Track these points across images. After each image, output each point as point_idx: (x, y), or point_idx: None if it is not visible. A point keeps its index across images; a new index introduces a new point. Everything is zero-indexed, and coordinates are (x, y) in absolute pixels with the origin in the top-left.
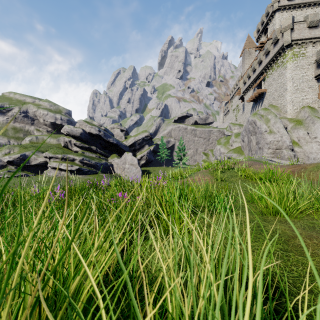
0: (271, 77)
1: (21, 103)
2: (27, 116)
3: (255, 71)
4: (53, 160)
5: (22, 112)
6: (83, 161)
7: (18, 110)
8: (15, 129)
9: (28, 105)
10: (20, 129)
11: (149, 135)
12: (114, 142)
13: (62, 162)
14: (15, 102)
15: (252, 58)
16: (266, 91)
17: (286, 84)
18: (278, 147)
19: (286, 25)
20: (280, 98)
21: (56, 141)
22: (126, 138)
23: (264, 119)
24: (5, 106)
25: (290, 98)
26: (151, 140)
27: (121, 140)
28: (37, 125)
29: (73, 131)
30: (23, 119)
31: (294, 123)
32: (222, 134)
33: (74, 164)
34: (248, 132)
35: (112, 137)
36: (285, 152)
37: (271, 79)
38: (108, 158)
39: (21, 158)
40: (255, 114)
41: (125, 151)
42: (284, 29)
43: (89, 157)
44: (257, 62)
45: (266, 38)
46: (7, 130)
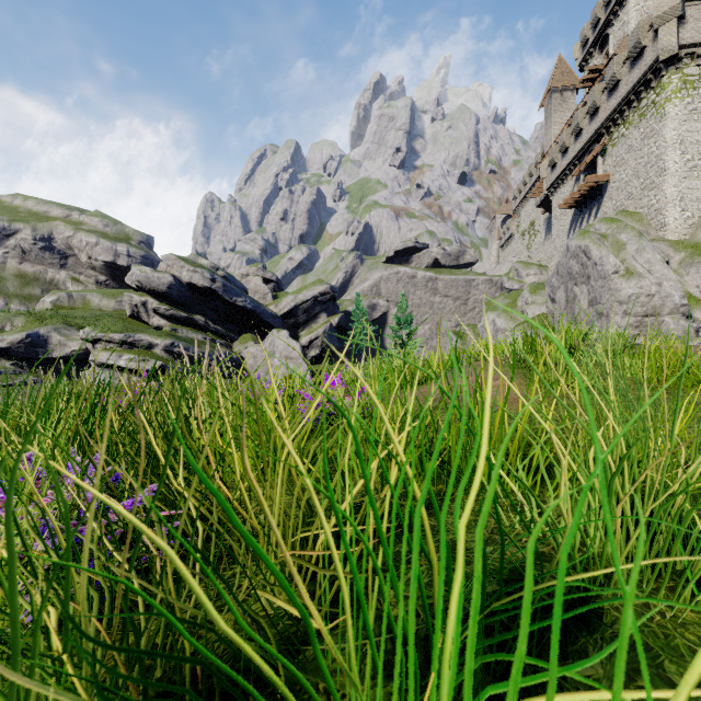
0: (623, 145)
1: (38, 218)
2: (50, 249)
3: (581, 133)
4: (103, 346)
5: (40, 238)
6: (172, 350)
7: (30, 234)
8: (22, 277)
9: (53, 224)
10: (34, 277)
11: (329, 291)
12: (248, 306)
13: (122, 352)
14: (24, 217)
15: (569, 109)
16: (609, 179)
17: (664, 156)
18: (650, 310)
19: (665, 8)
20: (648, 193)
21: (114, 304)
22: (275, 298)
23: (609, 243)
24: (1, 226)
25: (675, 190)
26: (334, 302)
27: (264, 302)
28: (73, 268)
29: (152, 279)
30: (41, 255)
31: (686, 251)
32: (498, 288)
33: (150, 356)
34: (568, 278)
35: (242, 295)
36: (669, 322)
37: (622, 148)
38: (234, 343)
39: (28, 342)
40: (586, 232)
41: (274, 328)
42: (661, 20)
43: (188, 341)
44: (586, 113)
45: (604, 60)
46: (4, 279)
